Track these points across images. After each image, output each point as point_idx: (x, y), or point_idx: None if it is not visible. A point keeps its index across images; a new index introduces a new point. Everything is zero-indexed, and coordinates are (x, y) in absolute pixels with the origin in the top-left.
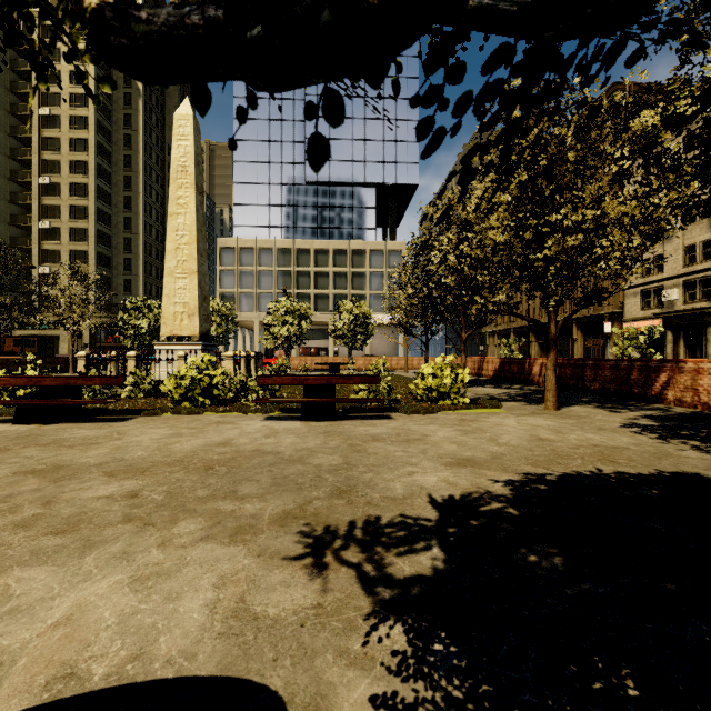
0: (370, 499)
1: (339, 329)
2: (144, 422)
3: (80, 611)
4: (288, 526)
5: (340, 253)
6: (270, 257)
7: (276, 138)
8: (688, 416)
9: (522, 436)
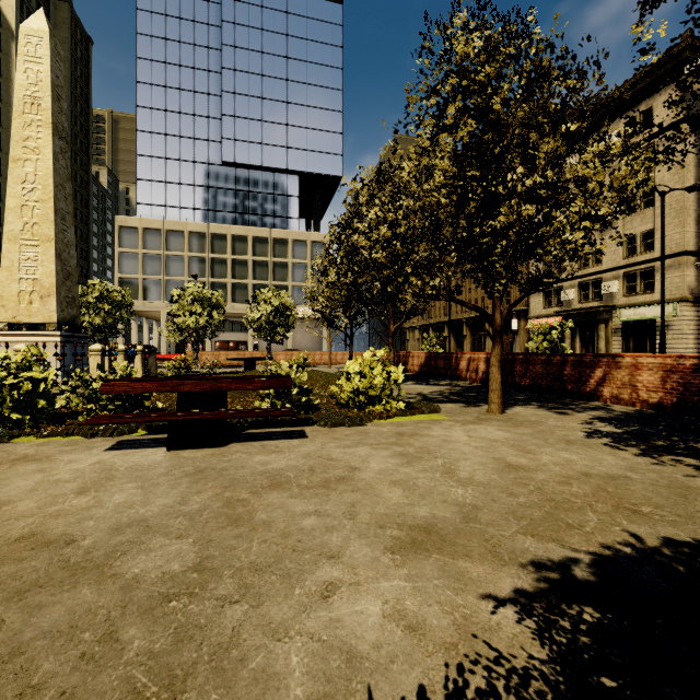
0: None
1: (256, 321)
2: None
3: None
4: None
5: (260, 242)
6: (180, 240)
7: (187, 110)
8: (636, 416)
9: (485, 460)
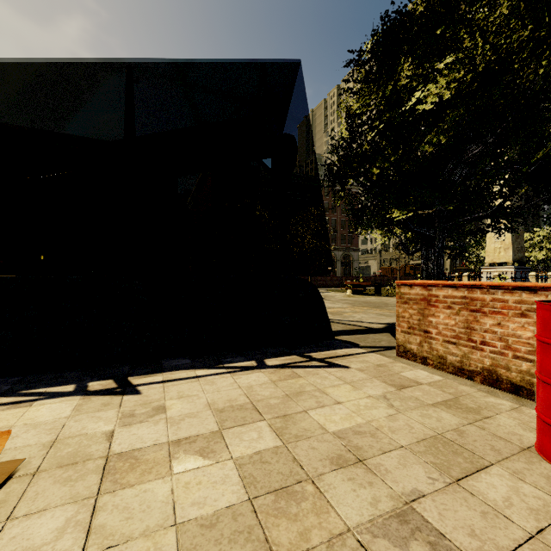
0: None
1: None
2: None
3: None
4: None
5: None
6: None
7: None
8: None
9: None
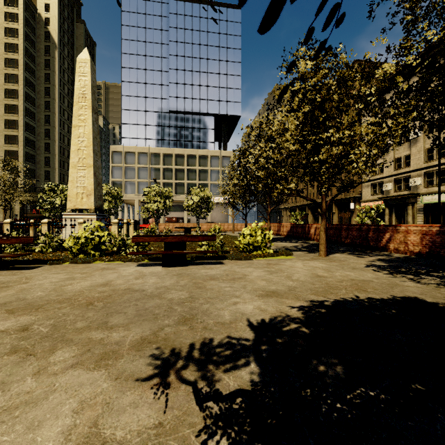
0: (206, 324)
1: (190, 205)
2: (49, 269)
3: None
4: (143, 350)
5: (191, 157)
6: (146, 158)
7: (149, 81)
8: (402, 259)
9: (307, 274)
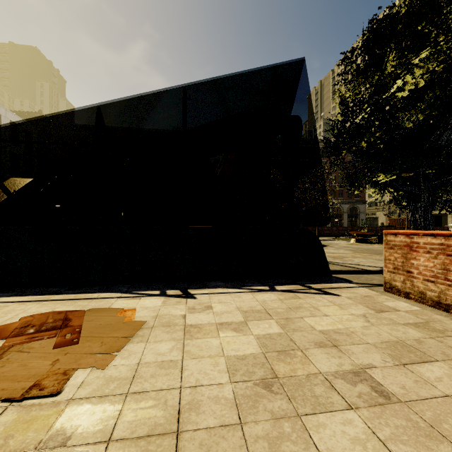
0: None
1: None
2: None
3: None
4: None
5: None
6: None
7: None
8: None
9: None
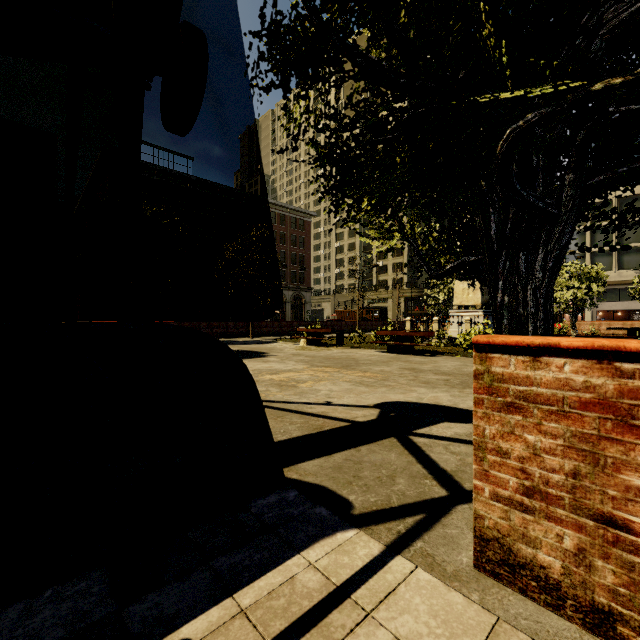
0: None
1: None
2: (446, 358)
3: (436, 396)
4: None
5: None
6: None
7: None
8: None
9: None
